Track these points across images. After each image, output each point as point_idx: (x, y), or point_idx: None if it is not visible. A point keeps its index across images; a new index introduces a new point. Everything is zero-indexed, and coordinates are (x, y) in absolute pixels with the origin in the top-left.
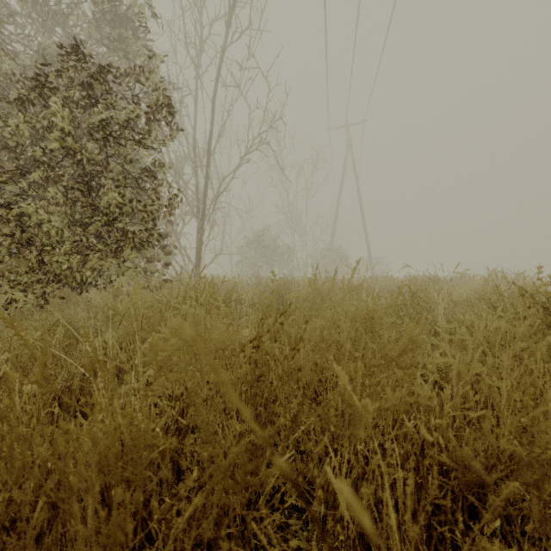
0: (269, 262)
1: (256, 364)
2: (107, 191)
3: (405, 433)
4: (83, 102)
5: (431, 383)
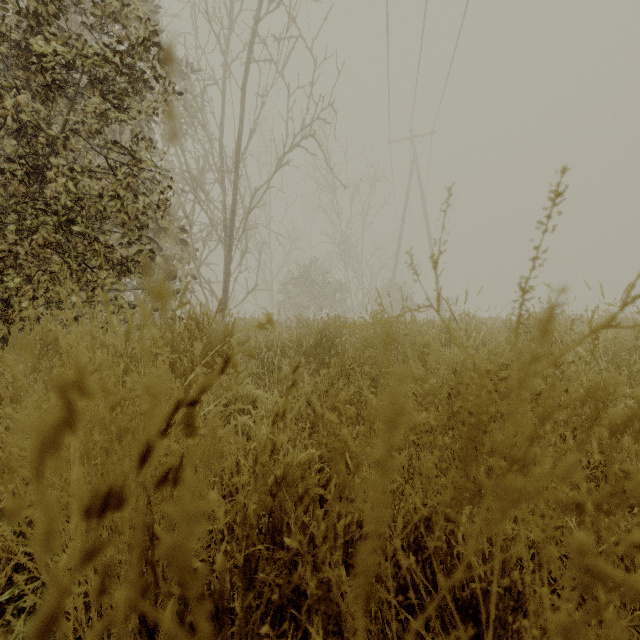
0: (317, 302)
1: None
2: (54, 174)
3: None
4: (16, 35)
5: None
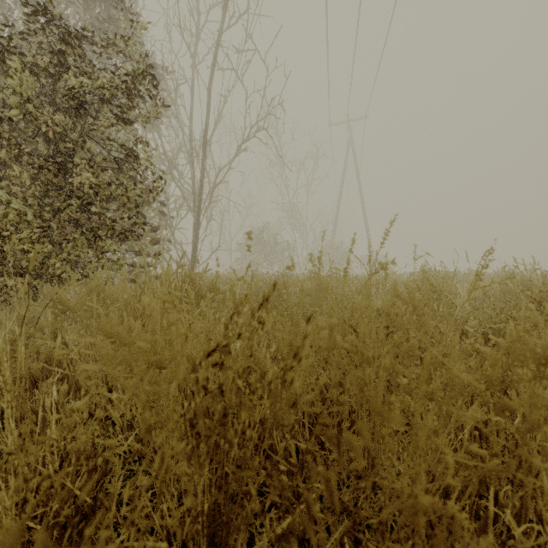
0: (268, 259)
1: (221, 392)
2: (79, 171)
3: (470, 504)
4: (51, 69)
5: (479, 404)
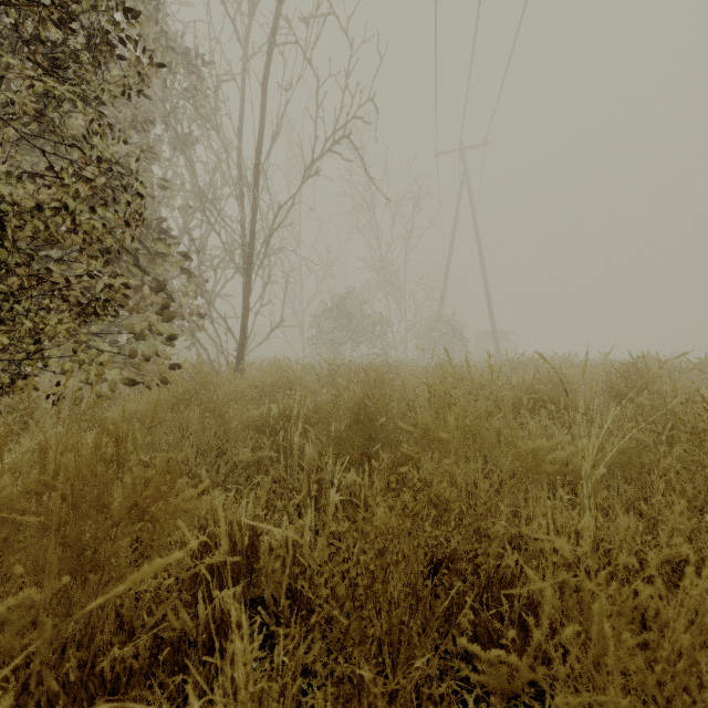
0: (353, 337)
1: None
2: None
3: None
4: None
5: None
